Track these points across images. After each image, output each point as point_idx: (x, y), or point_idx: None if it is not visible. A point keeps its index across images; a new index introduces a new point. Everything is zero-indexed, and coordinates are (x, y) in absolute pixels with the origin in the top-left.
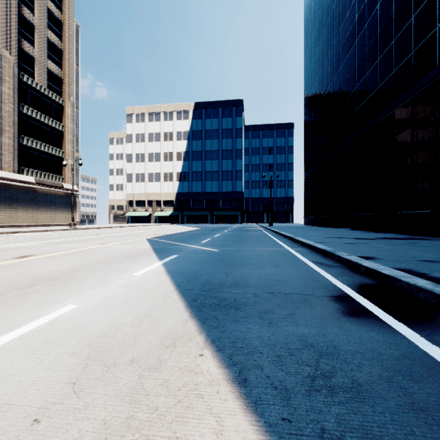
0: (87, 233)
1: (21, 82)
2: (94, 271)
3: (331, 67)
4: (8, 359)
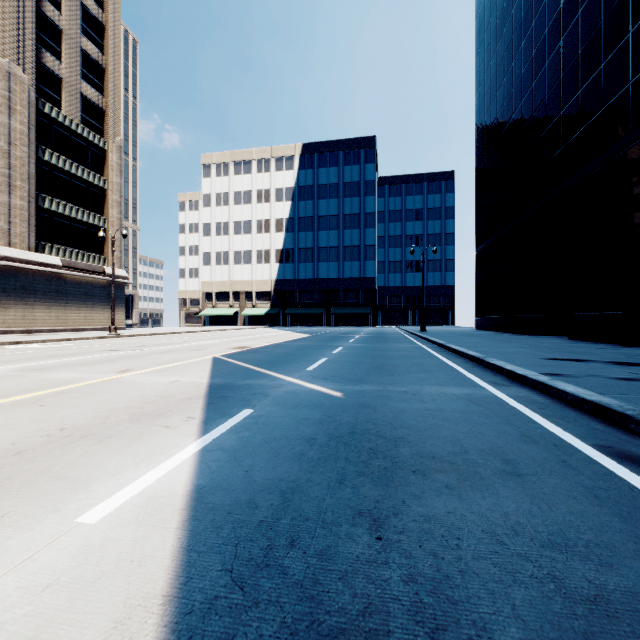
0: (126, 344)
1: (41, 115)
2: None
3: (528, 66)
4: None
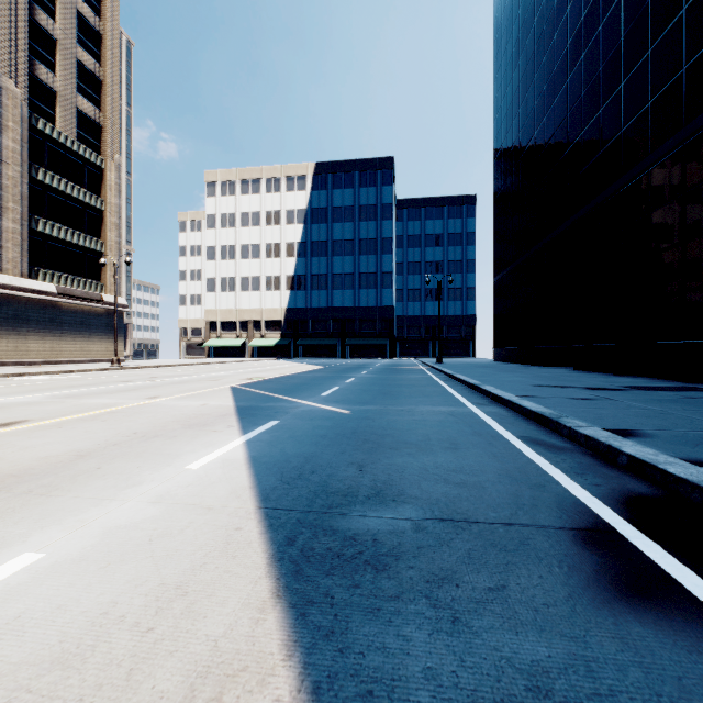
0: (136, 376)
1: (34, 131)
2: (115, 458)
3: (540, 100)
4: None
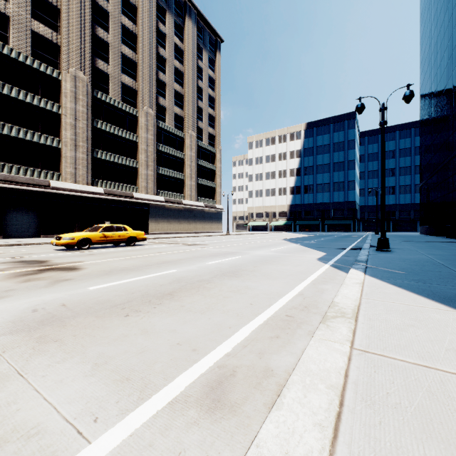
0: (244, 237)
1: (197, 146)
2: (280, 244)
3: (436, 92)
4: (285, 248)
